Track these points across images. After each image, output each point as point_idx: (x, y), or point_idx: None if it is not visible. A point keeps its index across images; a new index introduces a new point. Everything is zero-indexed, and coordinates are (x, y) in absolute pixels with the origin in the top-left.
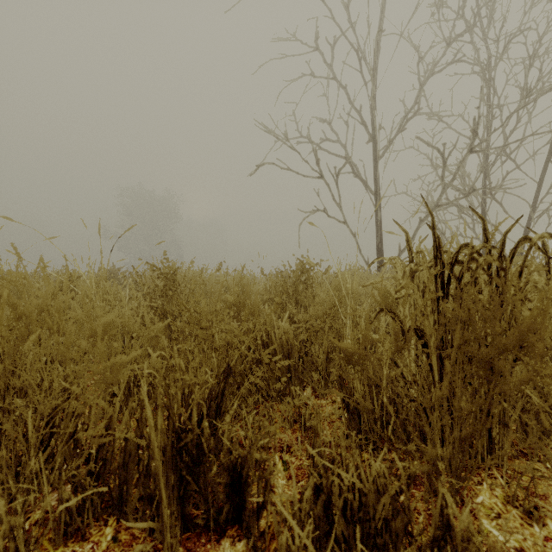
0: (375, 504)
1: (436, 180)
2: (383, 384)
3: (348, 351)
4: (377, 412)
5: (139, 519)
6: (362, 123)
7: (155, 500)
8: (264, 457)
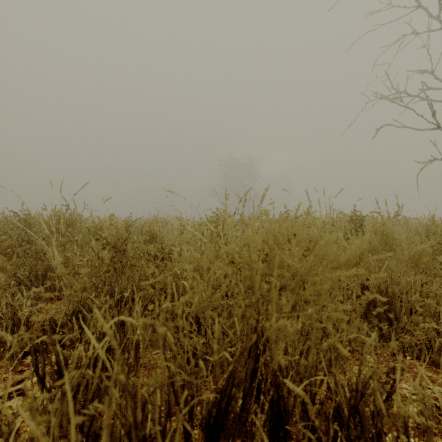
0: None
1: None
2: None
3: None
4: None
5: None
6: None
7: None
8: None
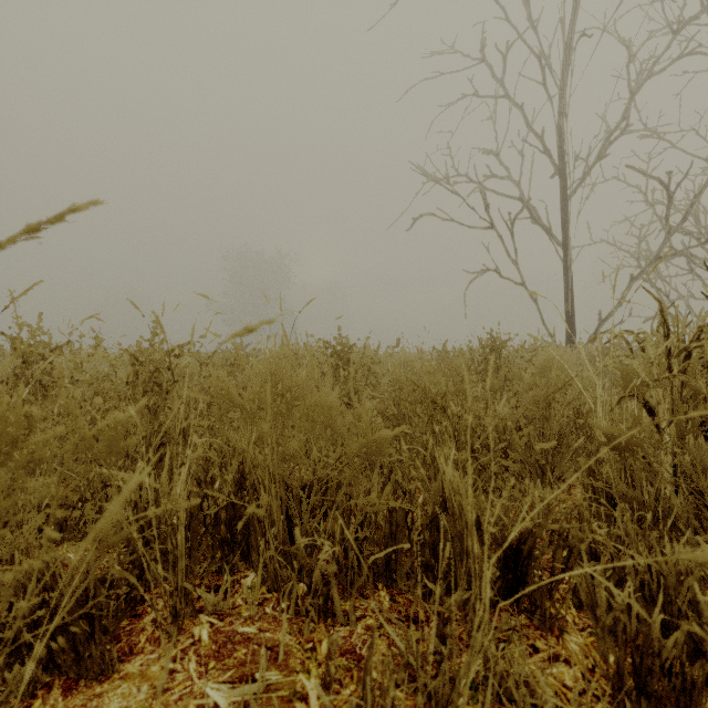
0: (677, 587)
1: (653, 221)
2: (661, 472)
3: (614, 436)
4: (650, 504)
5: (411, 586)
6: (544, 152)
7: (436, 566)
8: (566, 526)
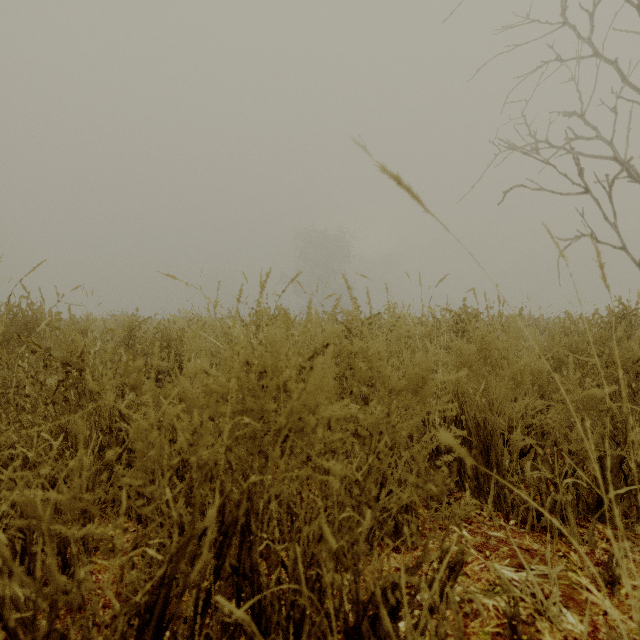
0: None
1: None
2: None
3: None
4: None
5: (630, 524)
6: None
7: None
8: None
